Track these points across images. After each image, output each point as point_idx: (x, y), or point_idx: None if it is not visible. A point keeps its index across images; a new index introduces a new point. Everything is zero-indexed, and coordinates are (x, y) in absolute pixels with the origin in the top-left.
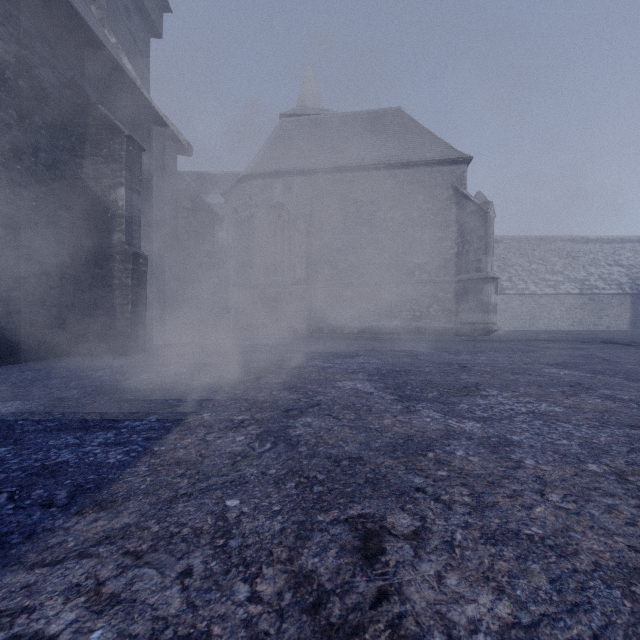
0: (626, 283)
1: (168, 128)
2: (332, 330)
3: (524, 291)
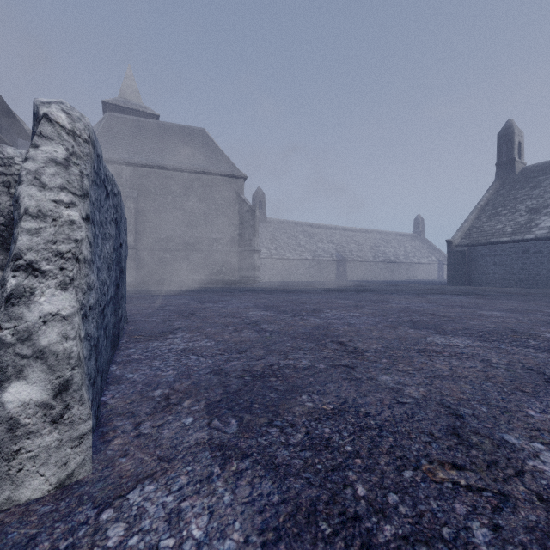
0: (335, 254)
1: (19, 123)
2: (155, 282)
3: (284, 257)
